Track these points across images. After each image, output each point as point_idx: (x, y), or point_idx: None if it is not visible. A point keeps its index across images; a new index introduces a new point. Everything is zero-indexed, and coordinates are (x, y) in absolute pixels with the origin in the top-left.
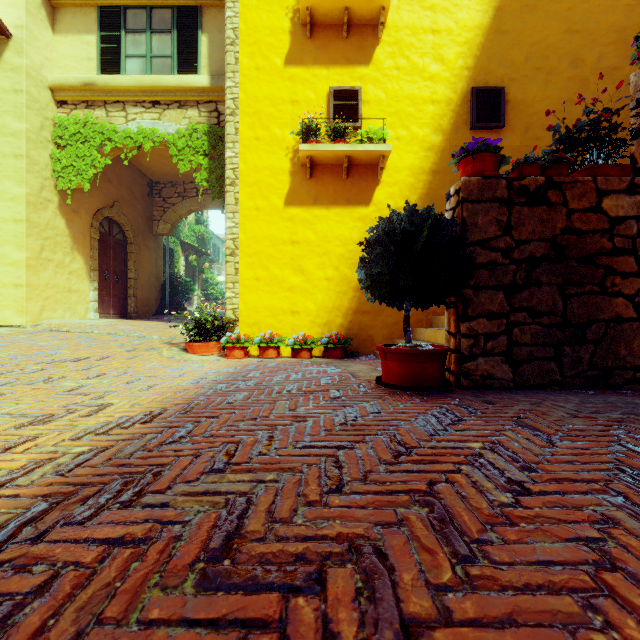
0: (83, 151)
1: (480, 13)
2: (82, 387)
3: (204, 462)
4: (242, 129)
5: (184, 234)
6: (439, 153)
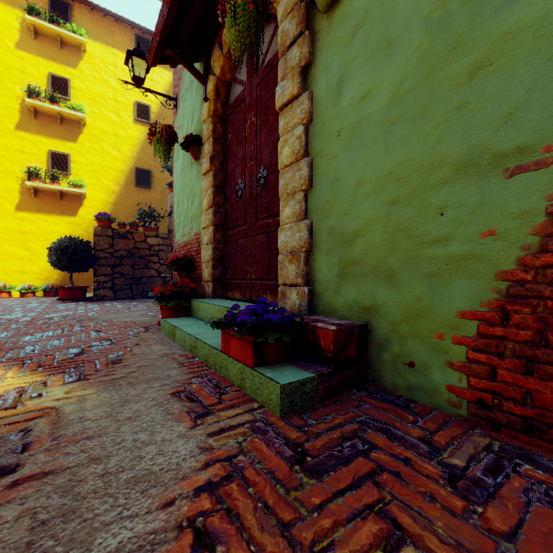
0: None
1: (140, 133)
2: None
3: None
4: None
5: None
6: (118, 195)
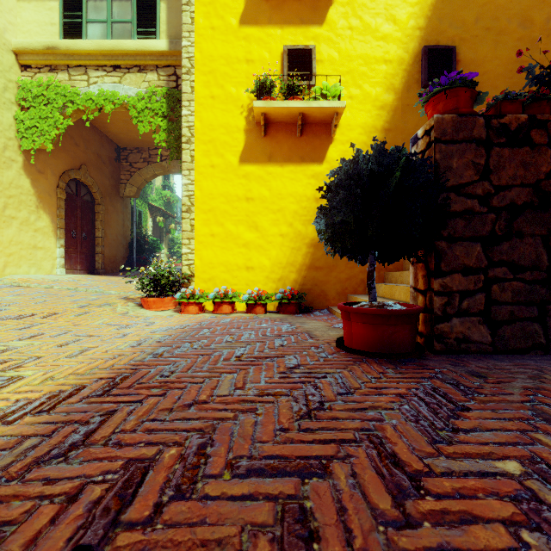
0: (46, 113)
1: None
2: (5, 351)
3: (76, 518)
4: (198, 88)
5: (152, 198)
6: (391, 112)
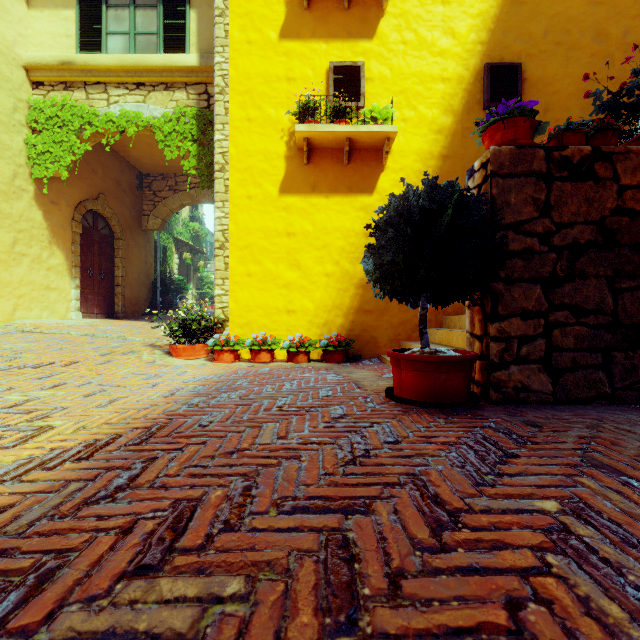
0: (61, 136)
1: None
2: (28, 402)
3: (133, 546)
4: (232, 109)
5: (178, 231)
6: (450, 136)
